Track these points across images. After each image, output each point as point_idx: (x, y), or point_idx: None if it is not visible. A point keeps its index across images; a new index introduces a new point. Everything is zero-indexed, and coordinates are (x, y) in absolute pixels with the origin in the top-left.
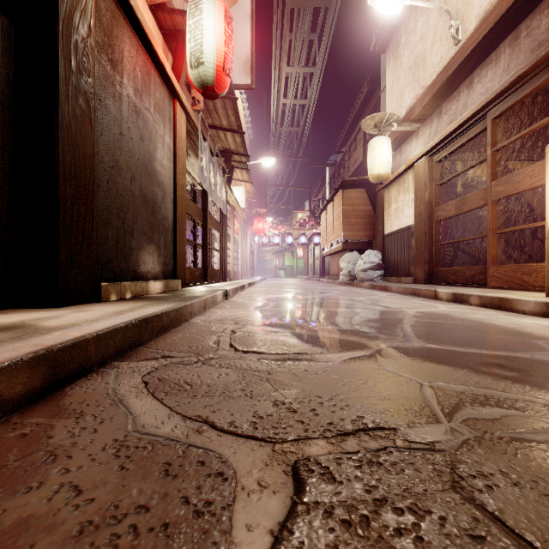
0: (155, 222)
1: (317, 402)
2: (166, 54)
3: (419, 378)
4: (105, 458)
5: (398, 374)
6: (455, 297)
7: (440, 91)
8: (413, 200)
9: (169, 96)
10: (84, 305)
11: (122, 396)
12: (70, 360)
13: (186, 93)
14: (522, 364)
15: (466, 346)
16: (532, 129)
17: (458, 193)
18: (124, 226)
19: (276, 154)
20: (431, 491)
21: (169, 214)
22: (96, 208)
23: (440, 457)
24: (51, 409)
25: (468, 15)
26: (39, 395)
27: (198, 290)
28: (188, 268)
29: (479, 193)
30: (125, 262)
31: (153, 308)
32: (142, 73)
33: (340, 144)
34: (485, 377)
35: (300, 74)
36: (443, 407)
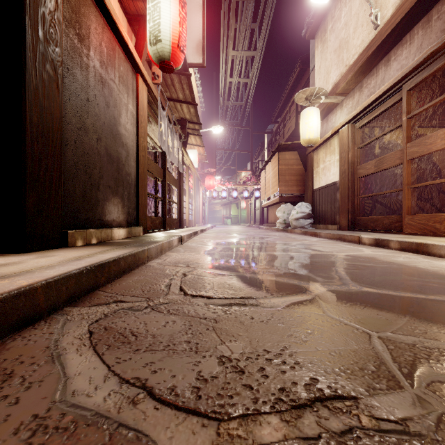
0: (120, 178)
1: (266, 359)
2: (130, 35)
3: (365, 327)
4: None
5: (343, 322)
6: (377, 242)
7: (361, 68)
8: (338, 160)
9: (132, 70)
10: (50, 251)
11: (61, 350)
12: (14, 310)
13: (148, 70)
14: None
15: (400, 289)
16: (443, 98)
17: (376, 154)
18: (91, 180)
19: (224, 124)
20: None
21: (132, 171)
22: (64, 164)
23: None
24: None
25: (386, 3)
26: None
27: (157, 236)
28: (149, 217)
29: (395, 154)
30: (92, 211)
31: (111, 253)
32: (108, 48)
33: (276, 115)
34: (430, 325)
35: (244, 57)
36: (400, 365)
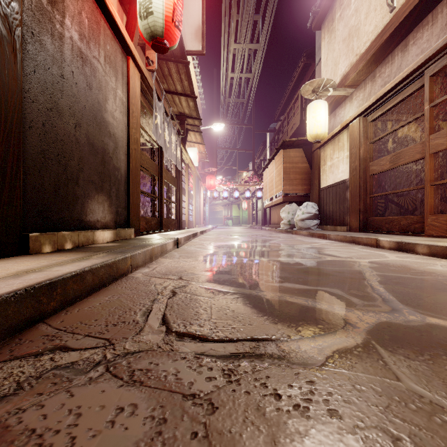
0: (106, 172)
1: None
2: (121, 15)
3: None
4: None
5: None
6: (399, 245)
7: (374, 57)
8: (347, 157)
9: (122, 52)
10: None
11: None
12: None
13: (142, 57)
14: None
15: None
16: None
17: (389, 150)
18: (67, 173)
19: (225, 122)
20: None
21: (122, 166)
22: (27, 151)
23: None
24: None
25: None
26: None
27: (150, 238)
28: (143, 217)
29: (415, 147)
30: (68, 210)
31: (74, 265)
32: (90, 20)
33: (279, 113)
34: None
35: (246, 50)
36: None
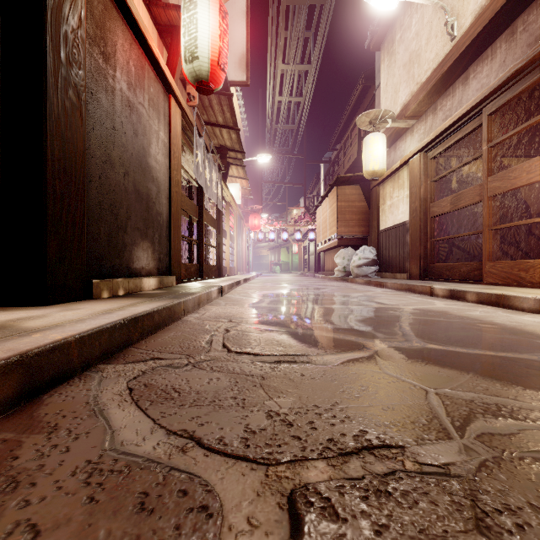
0: (149, 218)
1: (315, 413)
2: (161, 50)
3: (423, 384)
4: (73, 486)
5: (400, 379)
6: (452, 293)
7: (435, 87)
8: (407, 196)
9: (164, 91)
10: (74, 303)
11: (103, 406)
12: (49, 365)
13: (181, 90)
14: (531, 367)
15: (468, 346)
16: (529, 125)
17: (453, 189)
18: (117, 221)
19: (272, 151)
20: (452, 532)
21: (164, 210)
22: (87, 204)
23: (457, 485)
24: (22, 422)
25: (464, 10)
26: (11, 405)
27: (193, 286)
28: (183, 264)
29: (474, 189)
30: (118, 258)
31: (144, 306)
32: (136, 67)
33: (334, 141)
34: (493, 382)
35: (295, 71)
36: (453, 418)
